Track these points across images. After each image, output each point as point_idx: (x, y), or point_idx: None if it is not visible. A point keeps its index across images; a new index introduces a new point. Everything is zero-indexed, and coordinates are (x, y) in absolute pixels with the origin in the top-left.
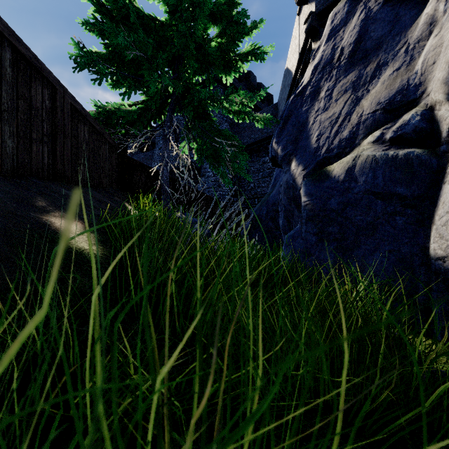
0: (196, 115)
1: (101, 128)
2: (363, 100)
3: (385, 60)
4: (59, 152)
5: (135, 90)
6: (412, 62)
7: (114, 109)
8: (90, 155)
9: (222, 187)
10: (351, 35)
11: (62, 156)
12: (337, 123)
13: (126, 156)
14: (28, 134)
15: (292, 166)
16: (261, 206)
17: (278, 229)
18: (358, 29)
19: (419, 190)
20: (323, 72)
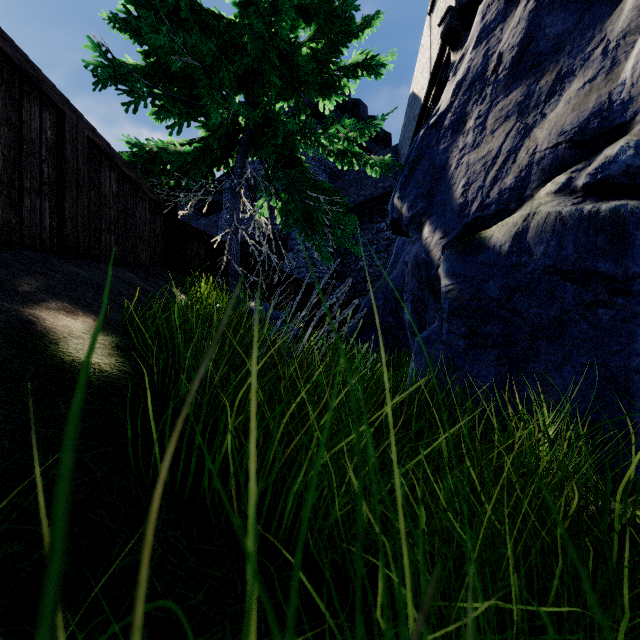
0: (279, 158)
1: (137, 176)
2: (536, 129)
3: (570, 68)
4: (70, 210)
5: (188, 120)
6: (614, 67)
7: (158, 148)
8: (121, 216)
9: (319, 266)
10: (515, 34)
11: (74, 216)
12: (495, 166)
13: (177, 219)
14: (16, 180)
15: (425, 233)
16: (376, 294)
17: (401, 327)
18: (524, 24)
19: (636, 266)
20: (470, 91)
